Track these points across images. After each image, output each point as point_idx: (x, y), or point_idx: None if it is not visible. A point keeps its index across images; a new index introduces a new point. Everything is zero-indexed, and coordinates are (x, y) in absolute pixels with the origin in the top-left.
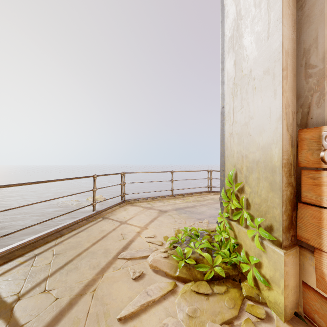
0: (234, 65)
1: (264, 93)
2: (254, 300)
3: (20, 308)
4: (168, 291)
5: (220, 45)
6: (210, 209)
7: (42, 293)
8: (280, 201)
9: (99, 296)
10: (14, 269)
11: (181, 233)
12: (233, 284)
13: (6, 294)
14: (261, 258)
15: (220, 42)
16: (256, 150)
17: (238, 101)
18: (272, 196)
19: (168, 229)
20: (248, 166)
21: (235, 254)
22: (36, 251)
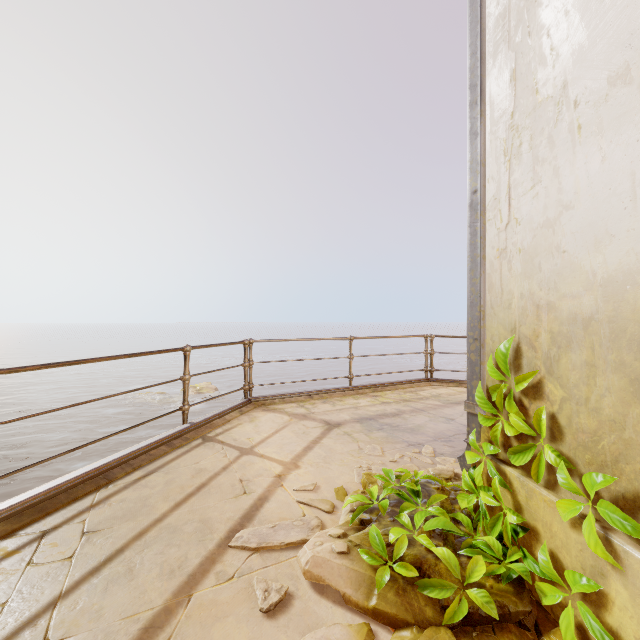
0: (511, 81)
1: (613, 137)
2: None
3: None
4: None
5: (469, 47)
6: (435, 421)
7: None
8: None
9: None
10: None
11: (375, 482)
12: (522, 639)
13: None
14: (606, 582)
15: (469, 39)
16: (584, 291)
17: (525, 170)
18: None
19: (345, 469)
20: (555, 331)
21: (517, 551)
22: (45, 521)
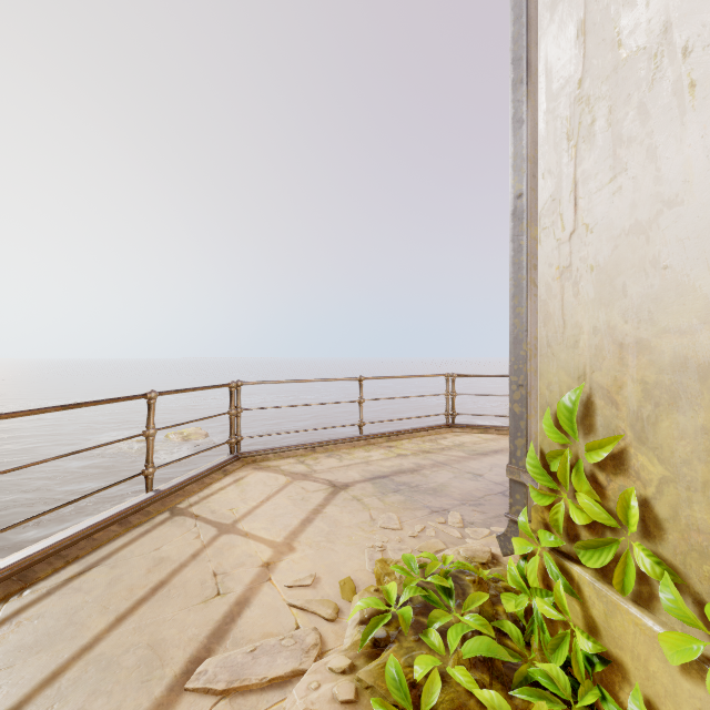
0: (578, 36)
1: None
2: None
3: None
4: None
5: (511, 10)
6: (460, 478)
7: None
8: None
9: None
10: None
11: (392, 574)
12: None
13: None
14: None
15: (511, 0)
16: (701, 324)
17: (601, 155)
18: None
19: (353, 551)
20: (649, 381)
21: (591, 687)
22: None
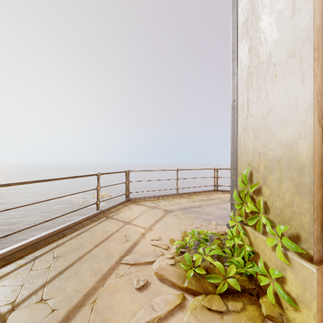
0: (248, 52)
1: (288, 80)
2: (276, 321)
3: (13, 320)
4: (176, 305)
5: (231, 33)
6: (218, 209)
7: (38, 302)
8: (310, 207)
9: (99, 308)
10: (12, 272)
11: (188, 236)
12: (250, 299)
13: (1, 302)
14: (285, 272)
15: (231, 30)
16: (277, 147)
17: (254, 92)
18: (299, 201)
19: (174, 231)
20: (266, 164)
21: (250, 263)
22: (36, 252)
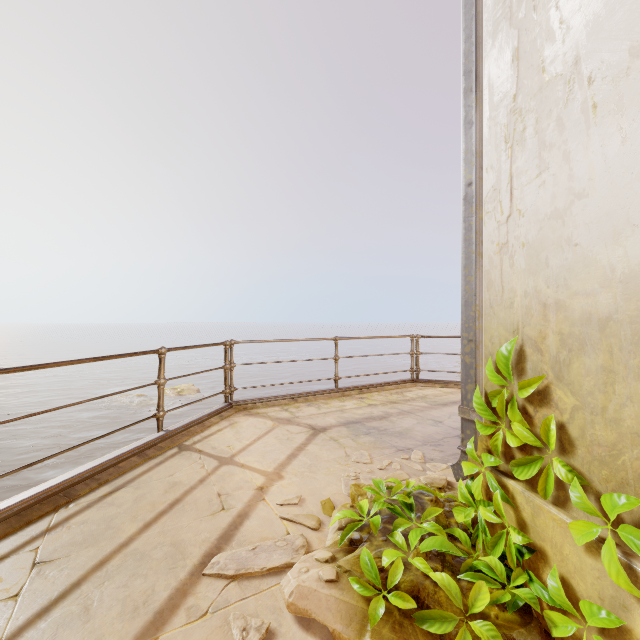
0: (513, 60)
1: (636, 114)
2: None
3: None
4: None
5: (463, 31)
6: (423, 424)
7: None
8: None
9: None
10: None
11: (365, 494)
12: None
13: None
14: (629, 616)
15: (463, 23)
16: (600, 288)
17: (530, 156)
18: None
19: (331, 479)
20: (565, 332)
21: (521, 573)
22: None
